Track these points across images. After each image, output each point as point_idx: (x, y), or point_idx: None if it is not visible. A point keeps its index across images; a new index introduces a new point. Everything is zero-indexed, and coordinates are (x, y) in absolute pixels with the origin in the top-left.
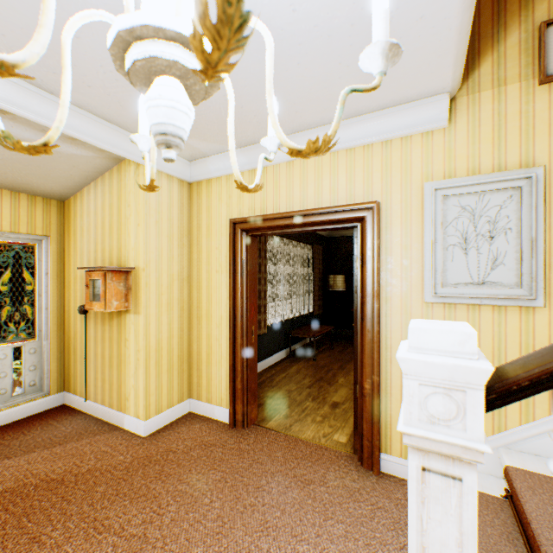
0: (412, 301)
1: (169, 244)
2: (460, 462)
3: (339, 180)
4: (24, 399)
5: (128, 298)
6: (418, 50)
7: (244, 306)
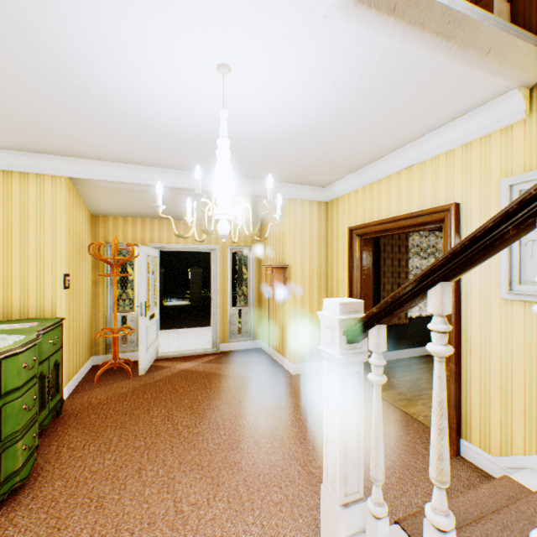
0: (490, 297)
1: (310, 249)
2: (335, 364)
3: (425, 186)
4: (242, 339)
5: (285, 284)
6: (441, 86)
7: (358, 294)
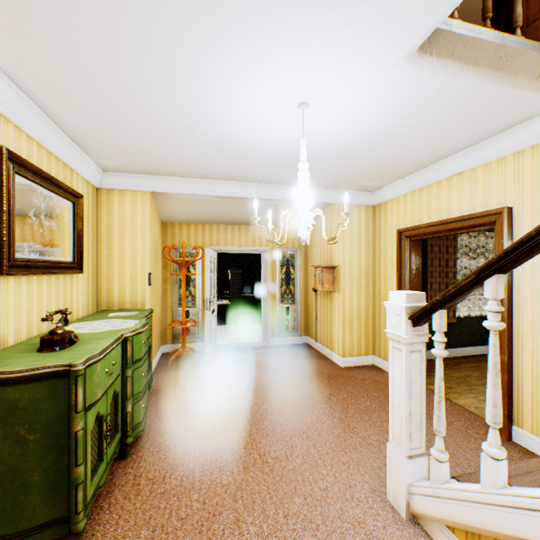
0: None
1: (358, 250)
2: (401, 344)
3: (476, 191)
4: (290, 334)
5: (333, 283)
6: (493, 105)
7: None
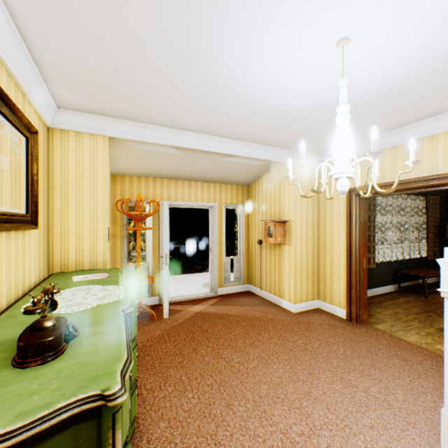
0: None
1: (306, 206)
2: None
3: (437, 155)
4: (234, 284)
5: (284, 236)
6: None
7: (357, 244)
